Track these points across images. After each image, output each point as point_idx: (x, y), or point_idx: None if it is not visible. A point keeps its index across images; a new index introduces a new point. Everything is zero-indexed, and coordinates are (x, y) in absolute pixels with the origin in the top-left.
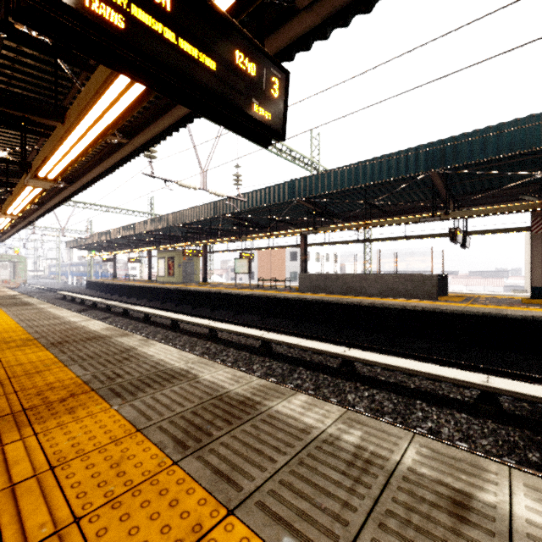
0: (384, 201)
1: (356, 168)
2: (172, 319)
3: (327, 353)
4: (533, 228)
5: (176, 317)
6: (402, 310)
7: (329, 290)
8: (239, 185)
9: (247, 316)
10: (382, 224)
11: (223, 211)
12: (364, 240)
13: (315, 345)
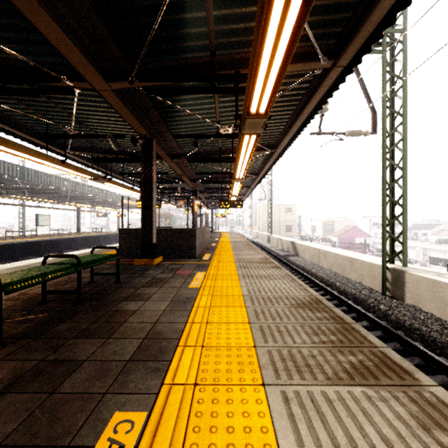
0: None
1: None
2: None
3: None
4: None
5: None
6: None
7: None
8: None
9: None
10: None
11: None
12: None
13: None
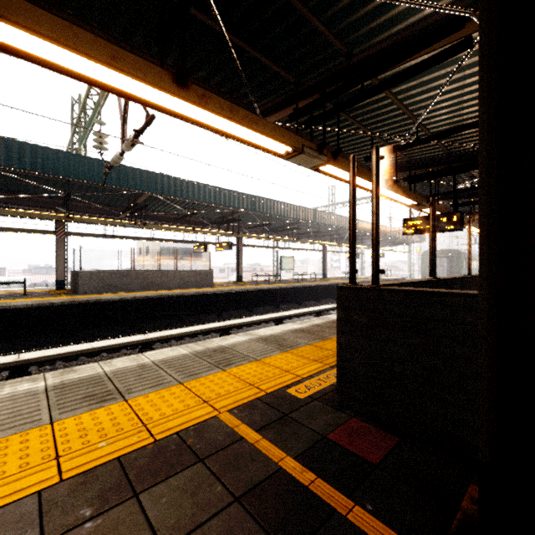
0: (178, 211)
1: (218, 191)
2: (36, 361)
3: (277, 318)
4: (240, 245)
5: (41, 354)
6: (227, 293)
7: (128, 287)
8: (99, 149)
9: (22, 341)
10: (205, 233)
11: (1, 159)
12: (113, 236)
13: (265, 317)
